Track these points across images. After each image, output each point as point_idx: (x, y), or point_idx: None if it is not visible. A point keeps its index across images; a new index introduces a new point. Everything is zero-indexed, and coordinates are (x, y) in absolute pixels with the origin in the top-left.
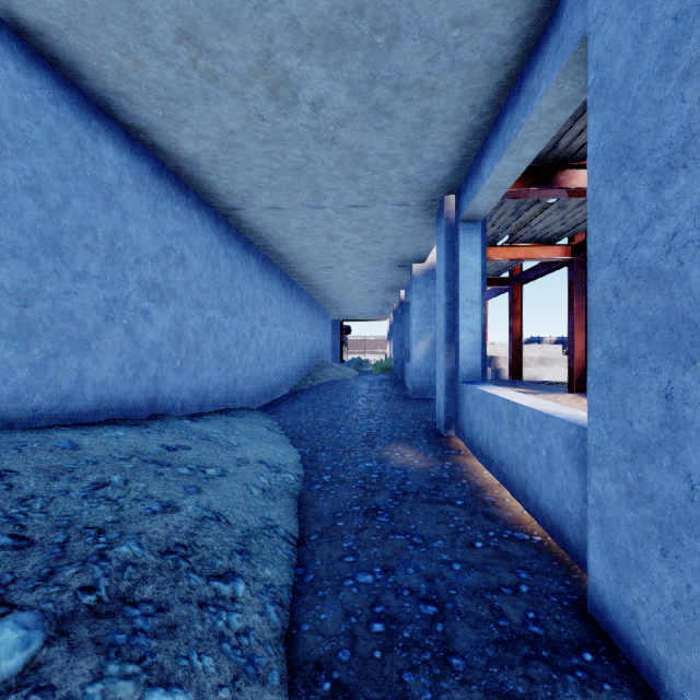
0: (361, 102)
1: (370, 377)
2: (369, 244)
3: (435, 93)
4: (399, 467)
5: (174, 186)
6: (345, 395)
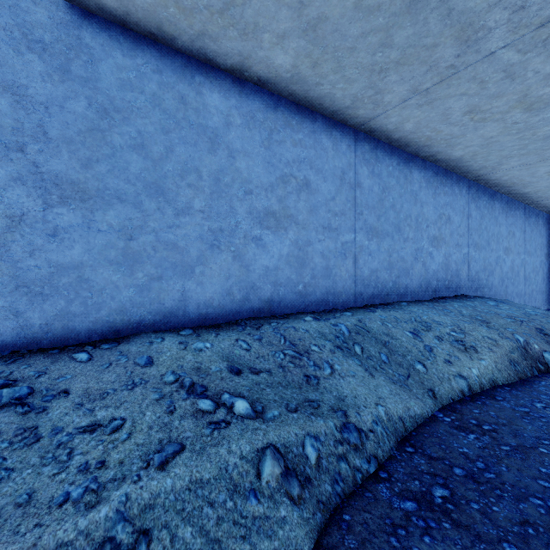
0: None
1: None
2: None
3: None
4: None
5: (511, 203)
6: None
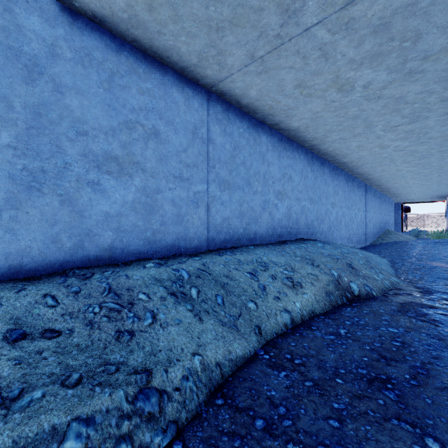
0: (414, 143)
1: (426, 241)
2: (422, 169)
3: (447, 136)
4: (433, 266)
5: (336, 170)
6: (405, 247)
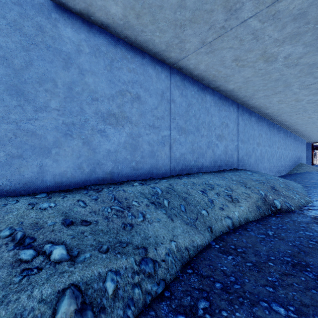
0: None
1: None
2: None
3: None
4: None
5: (260, 118)
6: (316, 176)
